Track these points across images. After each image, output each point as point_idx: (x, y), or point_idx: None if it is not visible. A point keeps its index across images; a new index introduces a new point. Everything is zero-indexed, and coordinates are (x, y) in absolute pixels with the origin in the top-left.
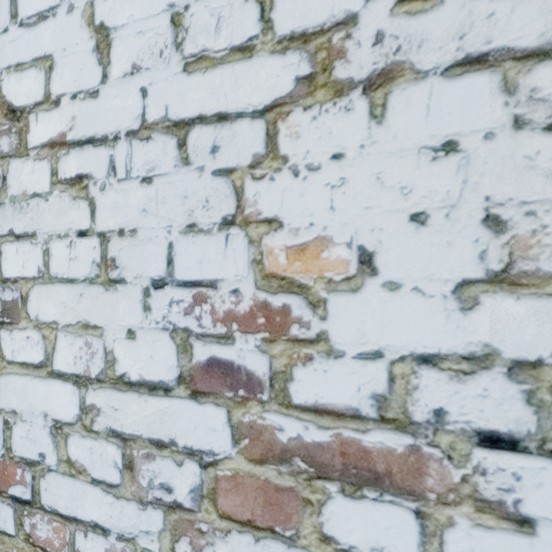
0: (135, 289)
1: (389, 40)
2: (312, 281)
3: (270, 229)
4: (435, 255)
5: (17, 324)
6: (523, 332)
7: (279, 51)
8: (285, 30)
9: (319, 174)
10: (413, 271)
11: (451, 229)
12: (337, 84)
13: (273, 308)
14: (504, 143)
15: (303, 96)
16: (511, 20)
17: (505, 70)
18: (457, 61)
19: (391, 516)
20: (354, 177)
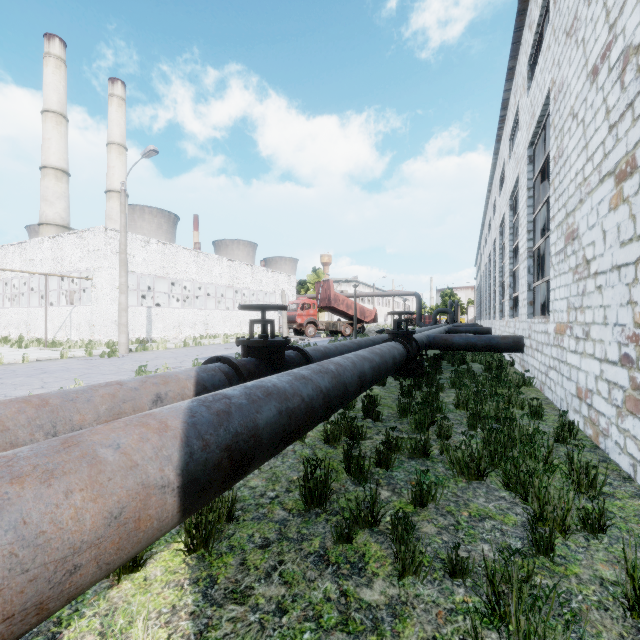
0: (610, 327)
1: None
2: None
3: (635, 305)
4: None
5: (588, 339)
6: None
7: (637, 241)
8: (638, 233)
9: None
10: None
11: None
12: None
13: (636, 334)
14: None
15: None
16: None
17: None
18: None
19: None
20: None
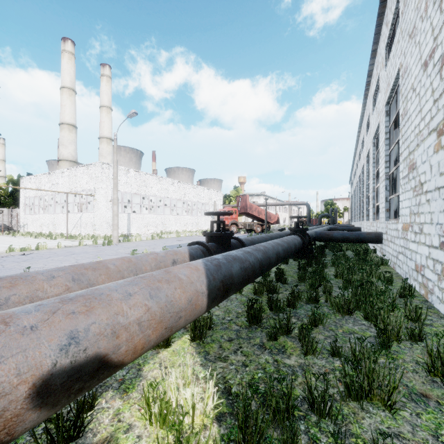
0: (434, 225)
1: None
2: None
3: None
4: None
5: (421, 233)
6: None
7: None
8: None
9: None
10: None
11: None
12: None
13: None
14: None
15: None
16: None
17: None
18: None
19: None
20: None
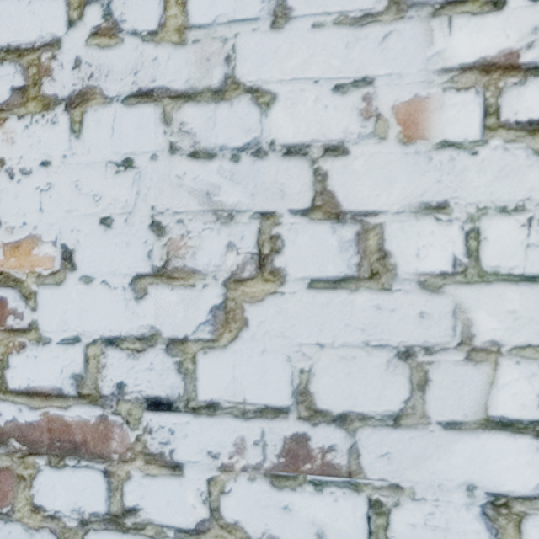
0: None
1: (85, 67)
2: (25, 276)
3: None
4: (118, 253)
5: None
6: (176, 316)
7: None
8: (3, 42)
9: (31, 178)
10: (102, 266)
11: (129, 232)
12: (45, 99)
13: None
14: (164, 164)
15: (17, 105)
16: (168, 65)
17: (165, 105)
18: (133, 93)
19: (86, 479)
20: (59, 183)
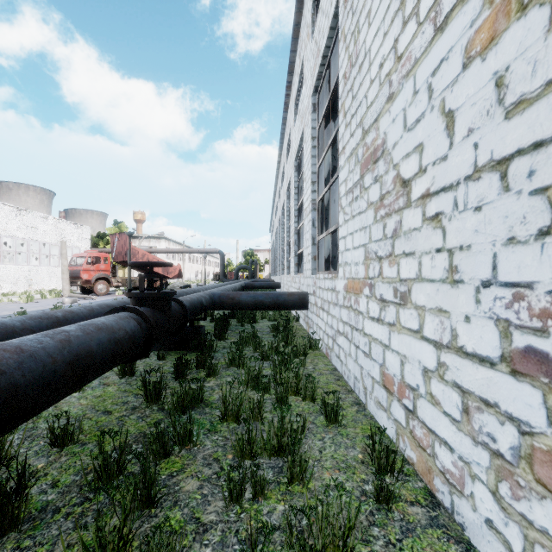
0: (470, 287)
1: None
2: None
3: None
4: None
5: (406, 305)
6: None
7: None
8: None
9: None
10: None
11: None
12: None
13: None
14: None
15: None
16: None
17: None
18: None
19: None
20: None
